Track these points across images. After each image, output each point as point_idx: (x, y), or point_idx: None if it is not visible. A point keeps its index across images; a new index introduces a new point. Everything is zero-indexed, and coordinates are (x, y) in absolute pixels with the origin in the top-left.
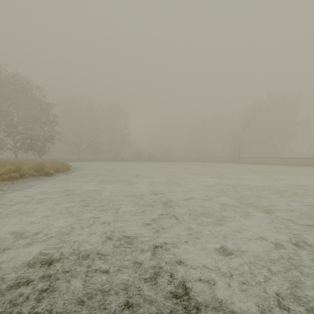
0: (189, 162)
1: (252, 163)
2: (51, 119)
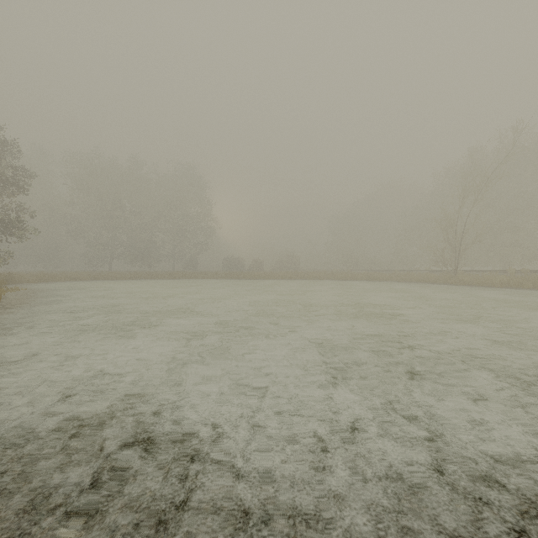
0: (340, 281)
1: (503, 285)
2: (7, 177)
